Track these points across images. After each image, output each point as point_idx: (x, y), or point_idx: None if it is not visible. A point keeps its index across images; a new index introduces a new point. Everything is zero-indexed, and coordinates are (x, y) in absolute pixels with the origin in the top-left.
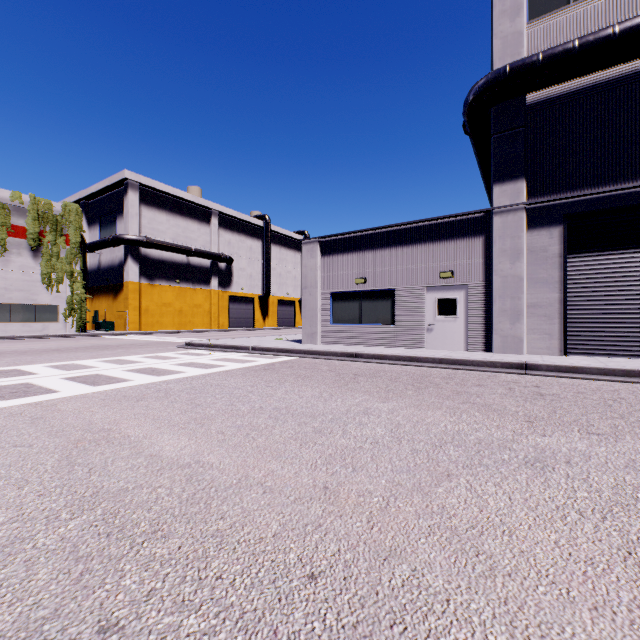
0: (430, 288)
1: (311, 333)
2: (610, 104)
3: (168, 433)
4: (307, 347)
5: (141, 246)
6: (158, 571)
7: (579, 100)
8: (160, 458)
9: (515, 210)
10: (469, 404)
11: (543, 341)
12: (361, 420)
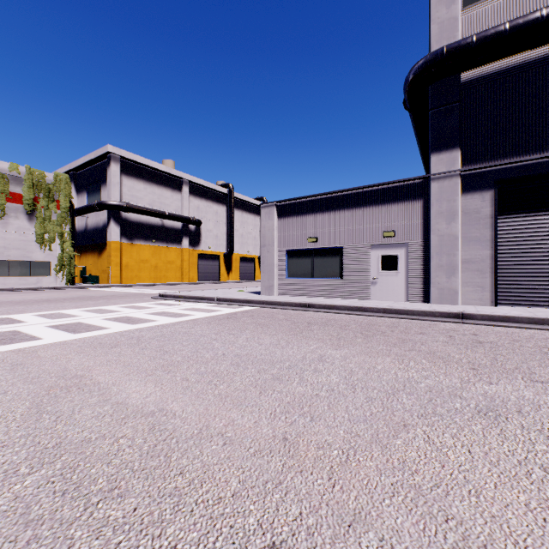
0: (374, 246)
1: (269, 286)
2: (537, 81)
3: (136, 380)
4: (265, 298)
5: (122, 210)
6: (109, 539)
7: (509, 77)
8: (126, 406)
9: (451, 176)
10: (415, 351)
11: (476, 293)
12: (316, 367)
